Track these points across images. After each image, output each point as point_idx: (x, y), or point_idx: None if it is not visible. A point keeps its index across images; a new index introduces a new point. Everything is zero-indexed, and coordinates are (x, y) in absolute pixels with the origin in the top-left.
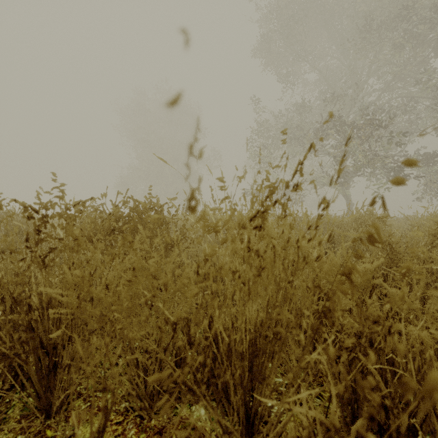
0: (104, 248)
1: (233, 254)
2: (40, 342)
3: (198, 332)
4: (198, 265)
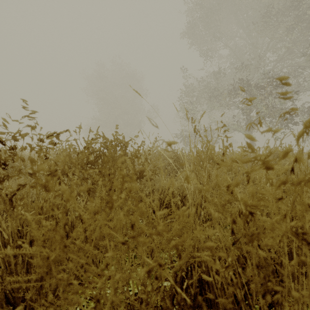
0: (80, 183)
1: (231, 193)
2: (5, 298)
3: (187, 280)
4: (233, 221)
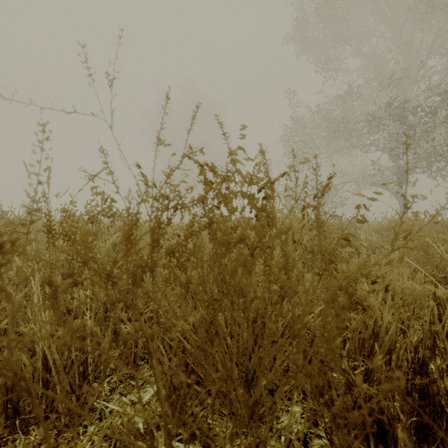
0: None
1: None
2: None
3: None
4: None
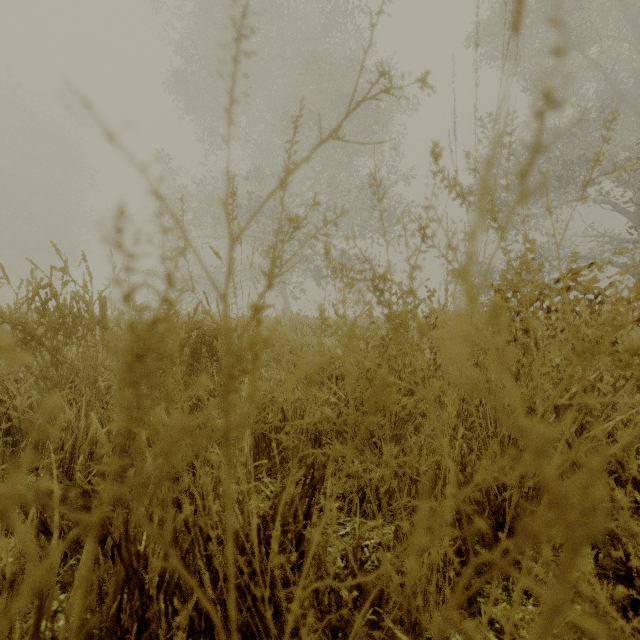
0: None
1: None
2: None
3: None
4: None
